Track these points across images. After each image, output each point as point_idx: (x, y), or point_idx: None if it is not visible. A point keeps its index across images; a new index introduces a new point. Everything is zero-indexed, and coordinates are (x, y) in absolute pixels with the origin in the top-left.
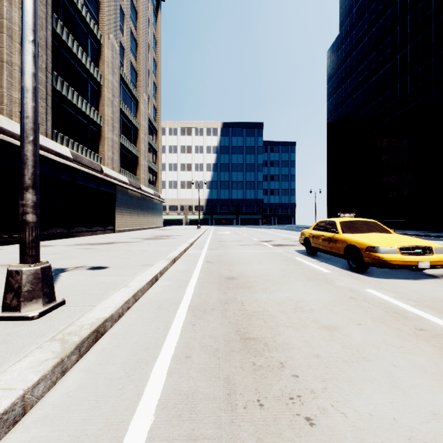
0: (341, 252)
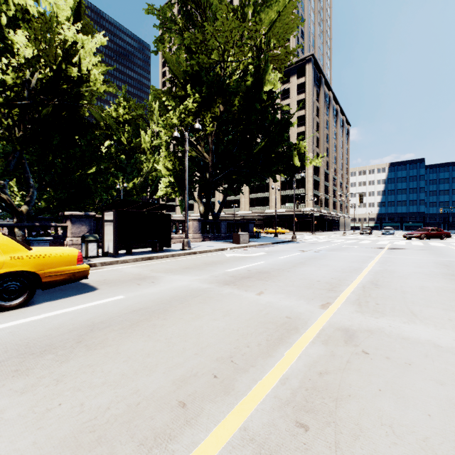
0: None
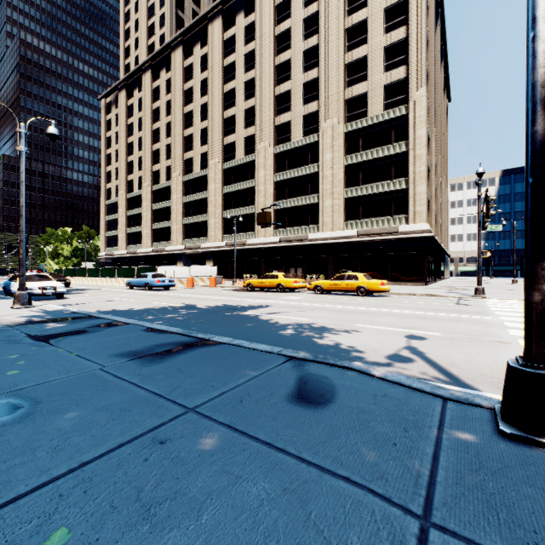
0: None
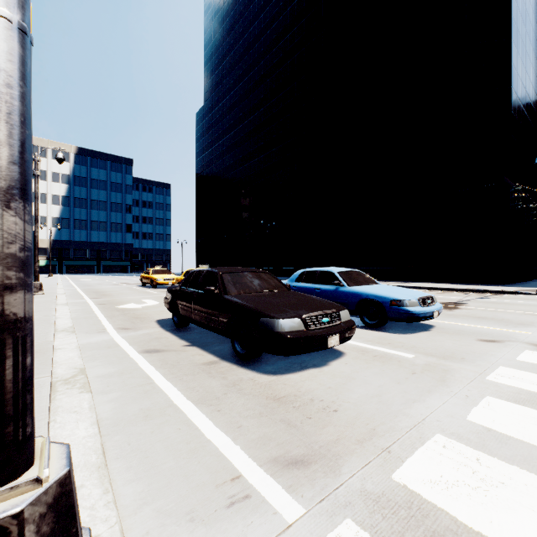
0: (150, 282)
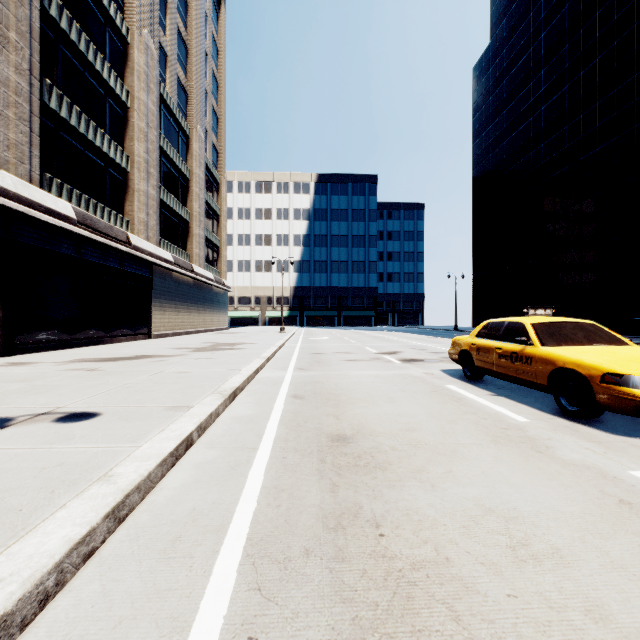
0: (541, 381)
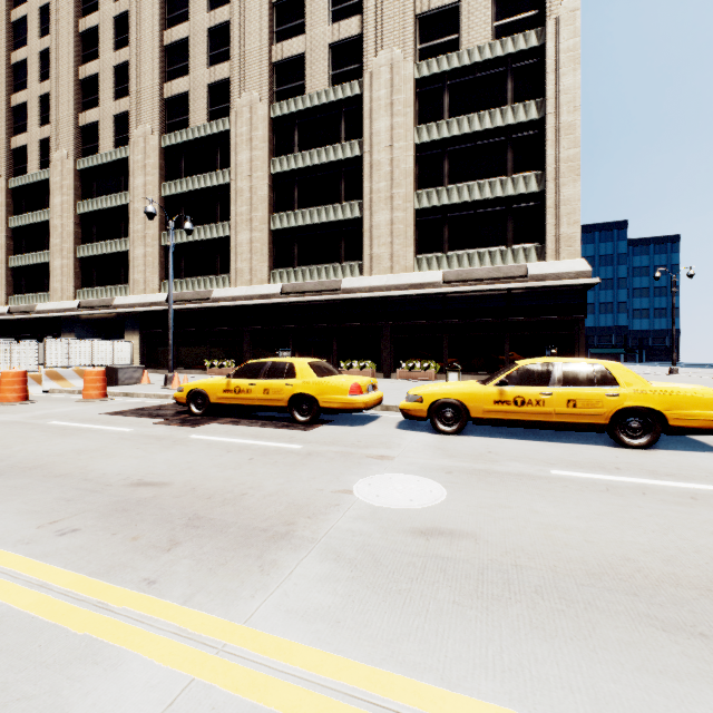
0: None
